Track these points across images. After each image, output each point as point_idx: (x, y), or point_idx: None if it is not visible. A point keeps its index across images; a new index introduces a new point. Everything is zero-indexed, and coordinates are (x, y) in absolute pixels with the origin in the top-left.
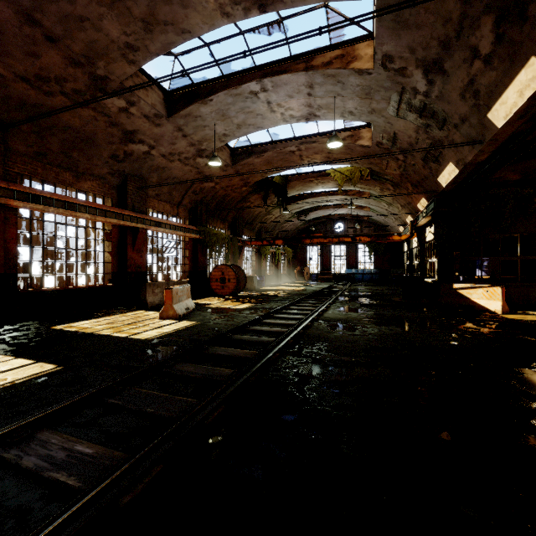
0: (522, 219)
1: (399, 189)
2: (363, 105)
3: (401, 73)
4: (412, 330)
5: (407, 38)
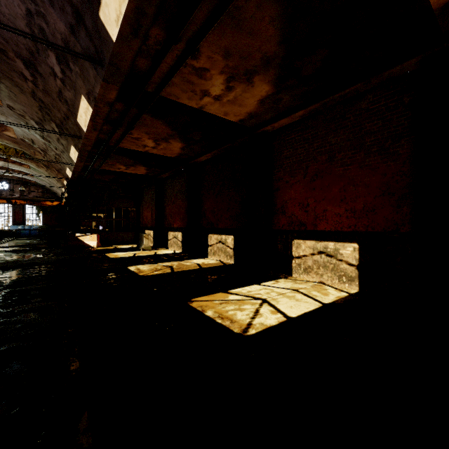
0: (115, 200)
1: (50, 169)
2: (1, 116)
3: (23, 116)
4: (30, 258)
5: (20, 106)
